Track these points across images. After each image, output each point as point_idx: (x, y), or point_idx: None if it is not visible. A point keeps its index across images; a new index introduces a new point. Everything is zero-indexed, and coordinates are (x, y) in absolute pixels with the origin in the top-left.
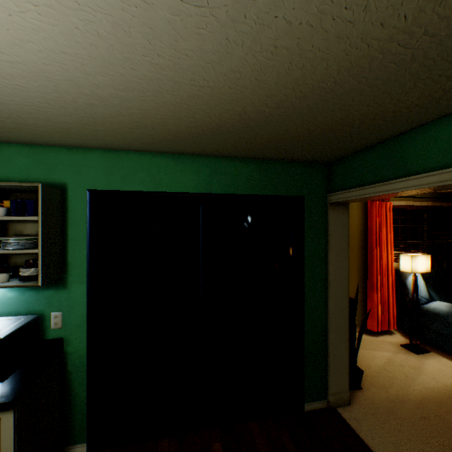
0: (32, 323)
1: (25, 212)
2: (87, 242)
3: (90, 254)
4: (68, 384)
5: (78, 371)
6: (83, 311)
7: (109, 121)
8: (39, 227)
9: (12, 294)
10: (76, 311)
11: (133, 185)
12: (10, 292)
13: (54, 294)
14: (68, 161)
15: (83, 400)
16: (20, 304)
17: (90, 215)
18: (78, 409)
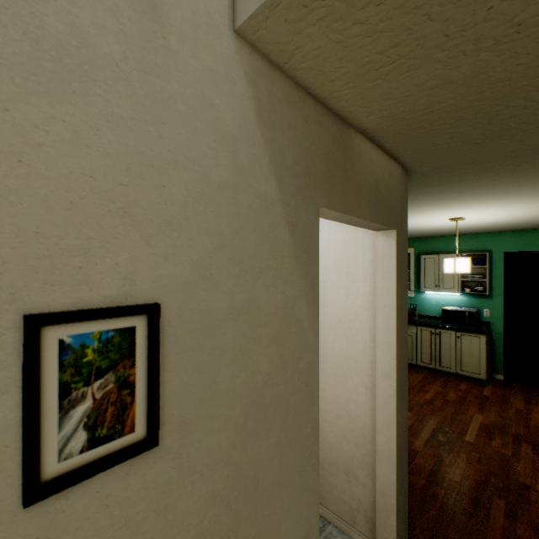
0: (477, 311)
1: (478, 264)
2: (502, 278)
3: (504, 283)
4: (492, 344)
5: (497, 339)
6: (500, 311)
7: (528, 226)
8: (486, 270)
9: (464, 298)
10: (496, 310)
11: (532, 248)
12: (463, 297)
13: (484, 301)
14: (491, 239)
15: (500, 354)
16: (467, 303)
17: (504, 264)
18: (497, 358)
